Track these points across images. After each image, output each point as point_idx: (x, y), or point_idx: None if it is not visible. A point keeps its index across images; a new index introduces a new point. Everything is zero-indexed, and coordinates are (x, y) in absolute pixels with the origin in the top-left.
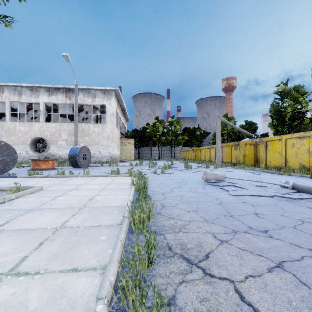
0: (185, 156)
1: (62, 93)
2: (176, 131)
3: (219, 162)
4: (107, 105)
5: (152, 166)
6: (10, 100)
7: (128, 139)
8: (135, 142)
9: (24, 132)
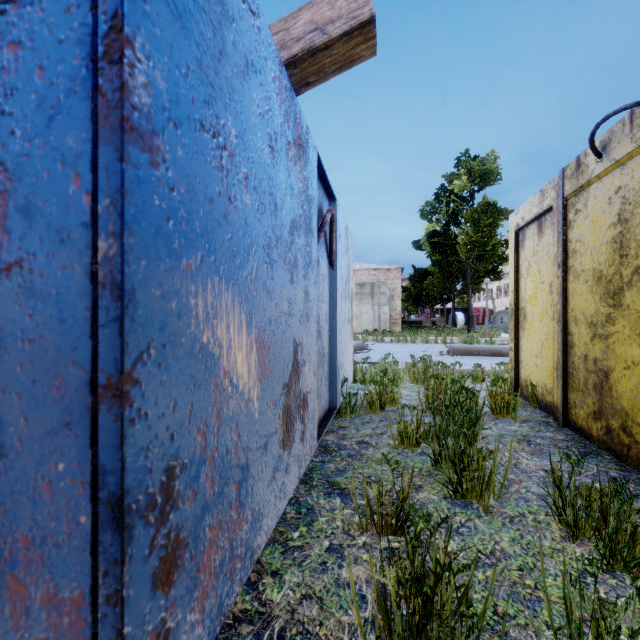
0: None
1: None
2: None
3: None
4: None
5: None
6: None
7: None
8: None
9: None
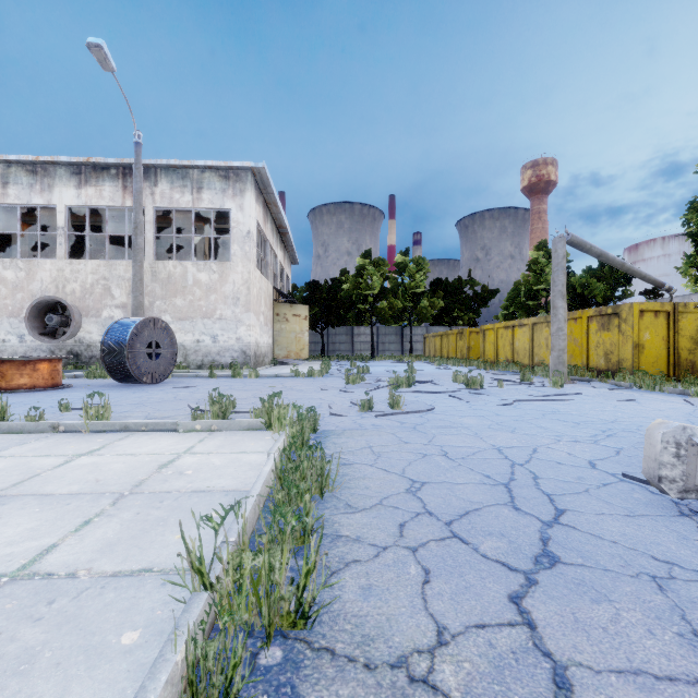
0: (440, 349)
1: (113, 180)
2: (415, 288)
3: (560, 367)
4: (233, 210)
5: (357, 381)
6: None
7: (293, 305)
8: (312, 313)
9: (14, 286)
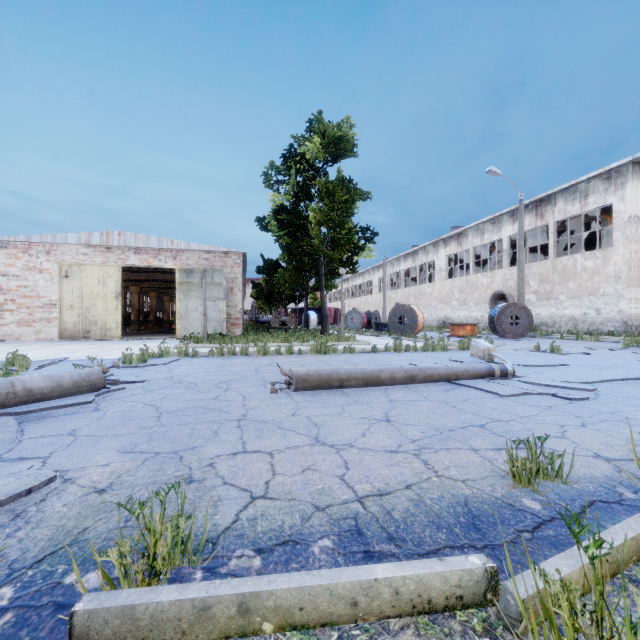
0: None
1: (529, 213)
2: None
3: None
4: (614, 203)
5: (630, 345)
6: (474, 245)
7: None
8: None
9: (486, 286)
